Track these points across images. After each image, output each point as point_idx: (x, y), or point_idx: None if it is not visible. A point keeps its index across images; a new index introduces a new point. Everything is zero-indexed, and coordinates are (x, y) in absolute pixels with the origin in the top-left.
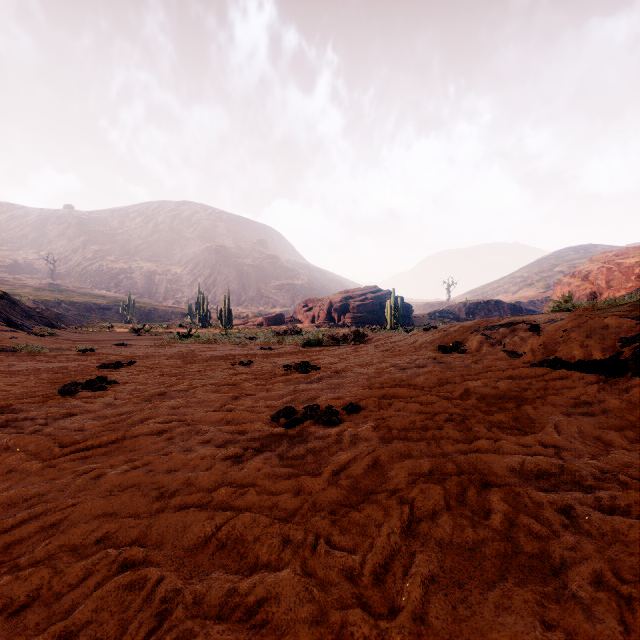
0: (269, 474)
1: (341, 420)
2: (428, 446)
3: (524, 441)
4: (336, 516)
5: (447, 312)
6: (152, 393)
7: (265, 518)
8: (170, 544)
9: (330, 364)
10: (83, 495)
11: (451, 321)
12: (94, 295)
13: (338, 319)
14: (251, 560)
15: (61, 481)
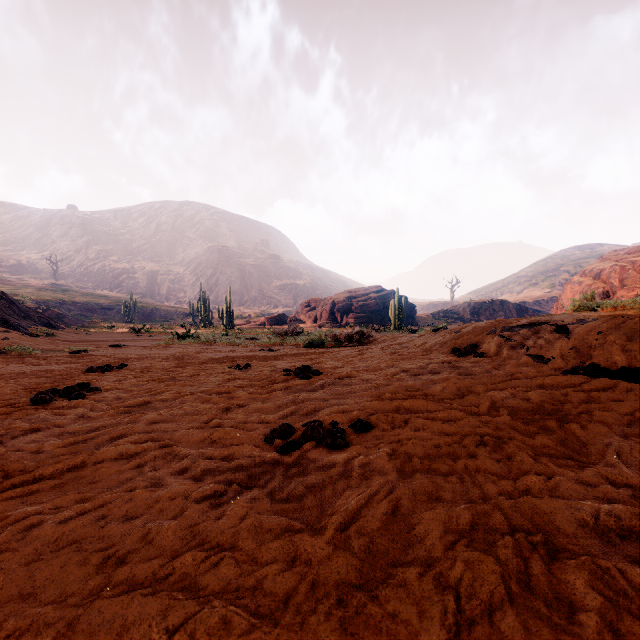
0: (255, 527)
1: (348, 443)
2: (462, 484)
3: (586, 477)
4: (346, 611)
5: (451, 312)
6: (134, 403)
7: (240, 619)
8: None
9: (334, 368)
10: None
11: (455, 321)
12: (96, 295)
13: (341, 319)
14: None
15: None
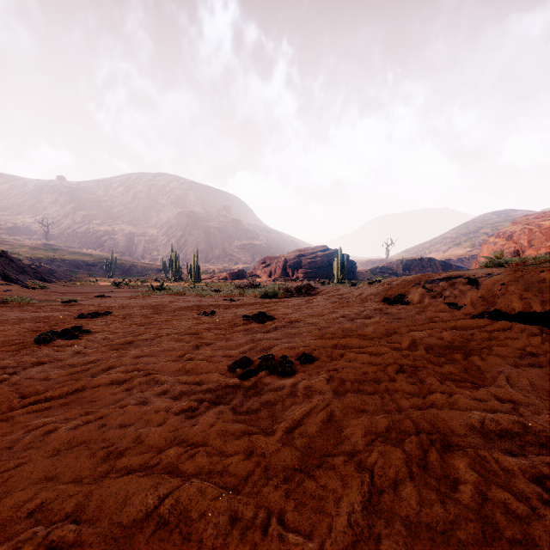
0: (221, 431)
1: (295, 371)
2: (382, 400)
3: (479, 395)
4: (290, 485)
5: (386, 268)
6: (120, 342)
7: (212, 489)
8: (107, 519)
9: (285, 314)
10: (27, 455)
11: (390, 276)
12: (82, 253)
13: (292, 274)
14: (194, 544)
15: (10, 437)
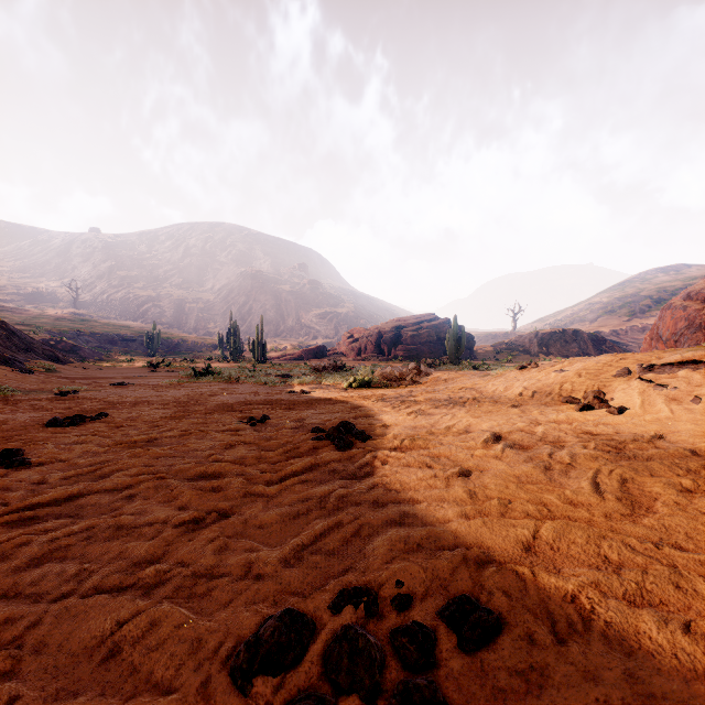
0: None
1: None
2: None
3: None
4: None
5: (515, 344)
6: (50, 498)
7: None
8: None
9: (386, 427)
10: None
11: (520, 354)
12: (118, 325)
13: (388, 352)
14: None
15: None
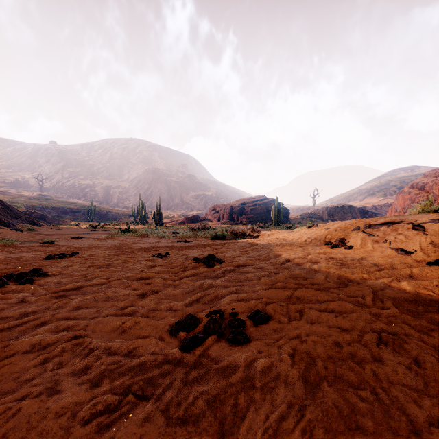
0: None
1: (249, 338)
2: (380, 404)
3: None
4: None
5: (314, 214)
6: (68, 288)
7: None
8: None
9: (232, 257)
10: None
11: (317, 220)
12: (69, 202)
13: (237, 219)
14: None
15: None
